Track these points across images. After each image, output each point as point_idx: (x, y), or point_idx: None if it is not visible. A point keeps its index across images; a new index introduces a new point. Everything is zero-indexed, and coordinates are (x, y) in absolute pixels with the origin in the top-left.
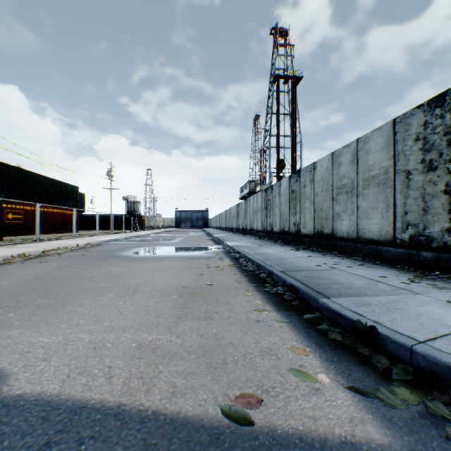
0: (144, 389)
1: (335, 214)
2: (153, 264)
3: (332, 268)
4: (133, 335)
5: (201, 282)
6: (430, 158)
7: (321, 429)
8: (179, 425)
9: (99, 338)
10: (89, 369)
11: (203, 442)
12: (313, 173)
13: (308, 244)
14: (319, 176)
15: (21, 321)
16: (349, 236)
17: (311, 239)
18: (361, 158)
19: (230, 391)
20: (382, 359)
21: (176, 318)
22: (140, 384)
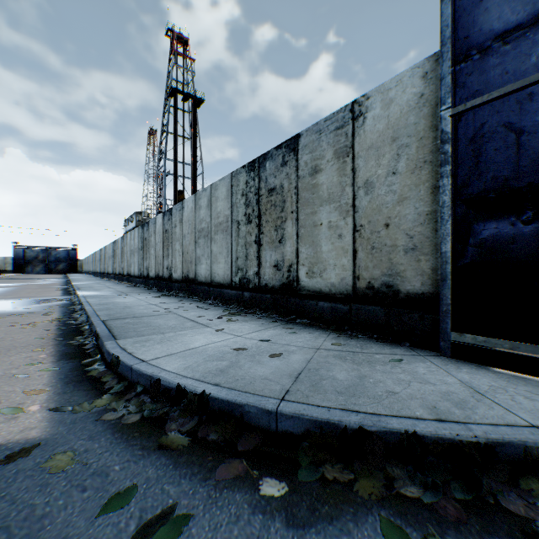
0: None
1: (197, 258)
2: None
3: (168, 313)
4: None
5: None
6: (249, 213)
7: None
8: None
9: None
10: None
11: None
12: (182, 213)
13: (177, 290)
14: (186, 217)
15: None
16: (206, 280)
17: (180, 284)
18: (214, 205)
19: None
20: (115, 381)
21: None
22: None
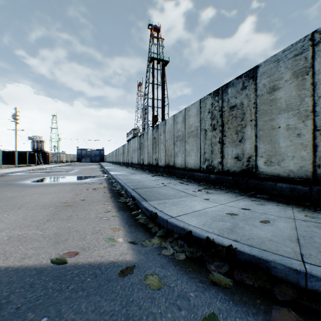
0: (4, 258)
1: (175, 153)
2: (45, 189)
3: (165, 186)
4: (8, 233)
5: (76, 199)
6: (214, 123)
7: (103, 260)
8: (20, 270)
9: None
10: None
11: (32, 275)
12: (165, 127)
13: (162, 172)
14: (168, 129)
15: None
16: (182, 166)
17: (164, 169)
18: (187, 120)
19: (61, 252)
20: (156, 228)
21: (46, 221)
22: (2, 256)
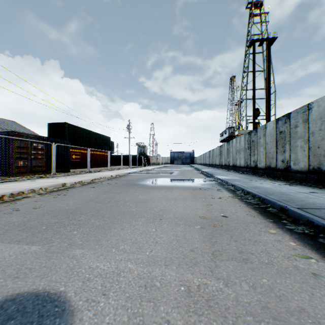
0: None
1: None
2: (166, 193)
3: None
4: (177, 272)
5: (214, 213)
6: None
7: None
8: None
9: (146, 272)
10: (147, 321)
11: None
12: (307, 114)
13: (300, 180)
14: (315, 116)
15: (81, 240)
16: None
17: (305, 175)
18: None
19: None
20: None
21: (211, 256)
22: None
